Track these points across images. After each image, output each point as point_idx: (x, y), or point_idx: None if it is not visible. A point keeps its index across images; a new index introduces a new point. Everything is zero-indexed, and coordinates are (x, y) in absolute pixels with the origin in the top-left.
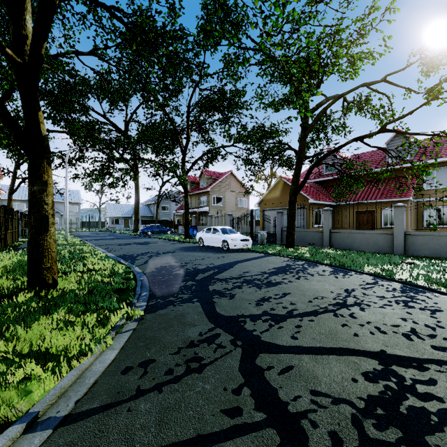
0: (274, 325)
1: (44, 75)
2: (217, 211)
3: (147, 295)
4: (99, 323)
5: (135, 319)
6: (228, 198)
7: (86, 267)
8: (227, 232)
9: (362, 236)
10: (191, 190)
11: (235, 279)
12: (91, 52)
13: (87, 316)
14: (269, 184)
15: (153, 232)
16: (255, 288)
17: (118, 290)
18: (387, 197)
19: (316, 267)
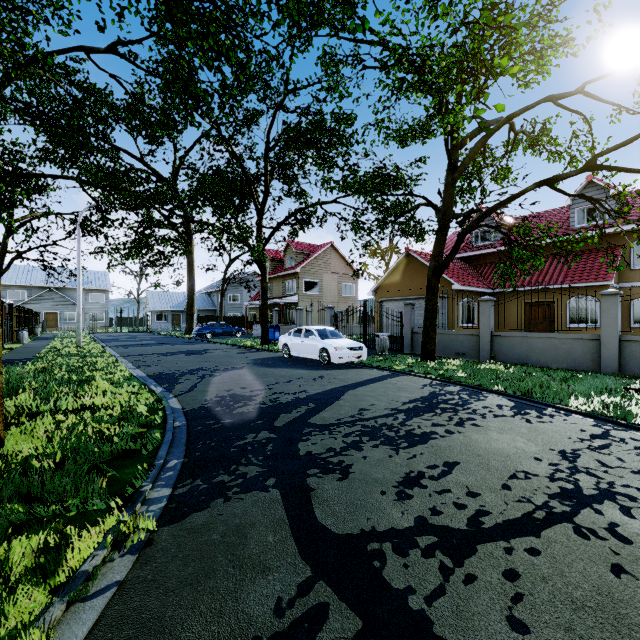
0: (451, 568)
1: (40, 89)
2: (311, 302)
3: (176, 468)
4: (33, 573)
5: (134, 544)
6: (326, 282)
7: (80, 403)
8: (327, 335)
9: (545, 342)
10: (271, 271)
11: (347, 425)
12: (111, 48)
13: (30, 533)
14: (388, 263)
15: (214, 334)
16: (387, 450)
17: (124, 454)
18: (575, 280)
19: (482, 399)
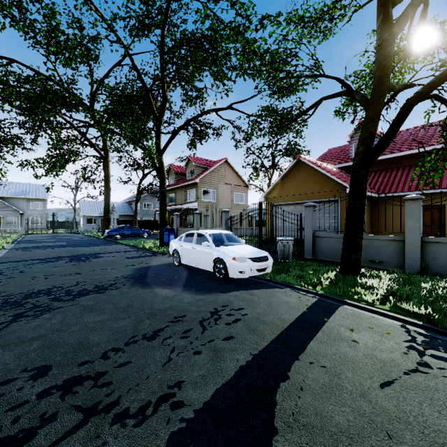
0: None
1: None
2: (207, 206)
3: None
4: None
5: None
6: (221, 191)
7: None
8: (222, 239)
9: None
10: (175, 182)
11: None
12: None
13: None
14: (271, 177)
15: (123, 236)
16: None
17: None
18: None
19: None
